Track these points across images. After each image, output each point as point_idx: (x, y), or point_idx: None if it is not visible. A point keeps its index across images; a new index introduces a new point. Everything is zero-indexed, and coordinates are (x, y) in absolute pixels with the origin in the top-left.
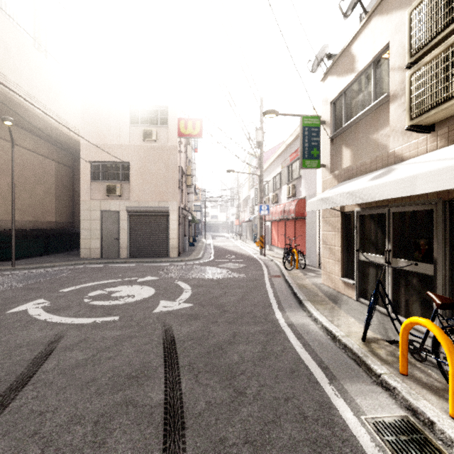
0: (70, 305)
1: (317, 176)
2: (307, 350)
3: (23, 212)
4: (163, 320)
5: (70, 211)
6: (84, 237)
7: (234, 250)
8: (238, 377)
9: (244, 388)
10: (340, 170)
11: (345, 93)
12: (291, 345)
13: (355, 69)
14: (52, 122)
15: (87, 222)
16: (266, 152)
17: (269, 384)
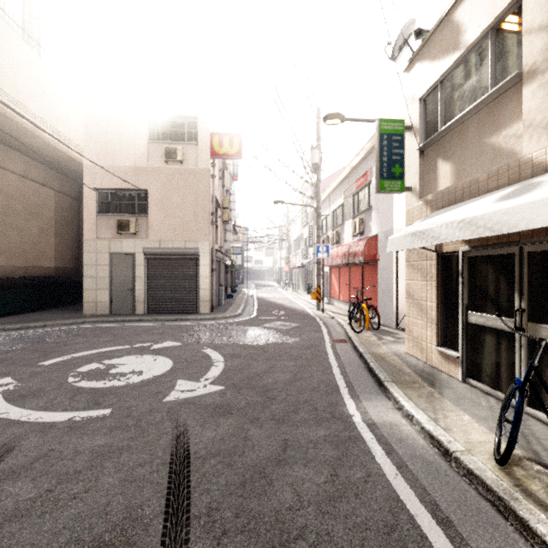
0: (45, 388)
1: (394, 206)
2: (406, 479)
3: (10, 255)
4: (177, 415)
5: (75, 254)
6: (89, 287)
7: (283, 304)
8: (294, 546)
9: None
10: (435, 193)
11: (442, 84)
12: (379, 468)
13: (460, 45)
14: (46, 137)
15: (92, 268)
16: (323, 180)
17: None
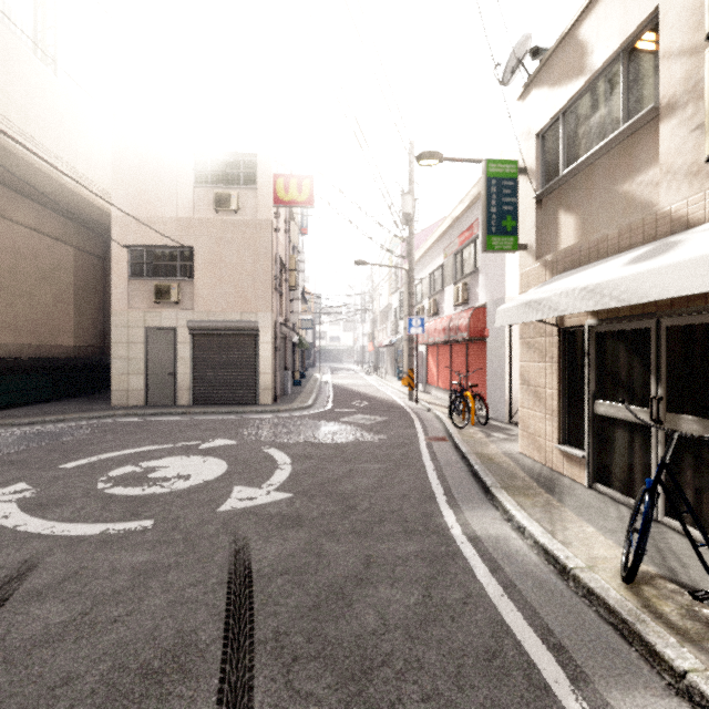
0: (70, 495)
1: (507, 268)
2: (514, 600)
3: (17, 330)
4: (235, 528)
5: (99, 329)
6: (118, 371)
7: (366, 393)
8: (377, 673)
9: (390, 705)
10: (555, 253)
11: (564, 116)
12: (481, 588)
13: (585, 69)
14: (64, 180)
15: (123, 346)
16: (417, 234)
17: (444, 694)
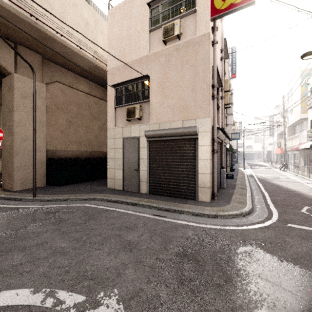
0: None
1: None
2: None
3: (80, 144)
4: None
5: None
6: (110, 166)
7: (302, 192)
8: None
9: None
10: None
11: None
12: None
13: None
14: (89, 58)
15: (112, 151)
16: None
17: None
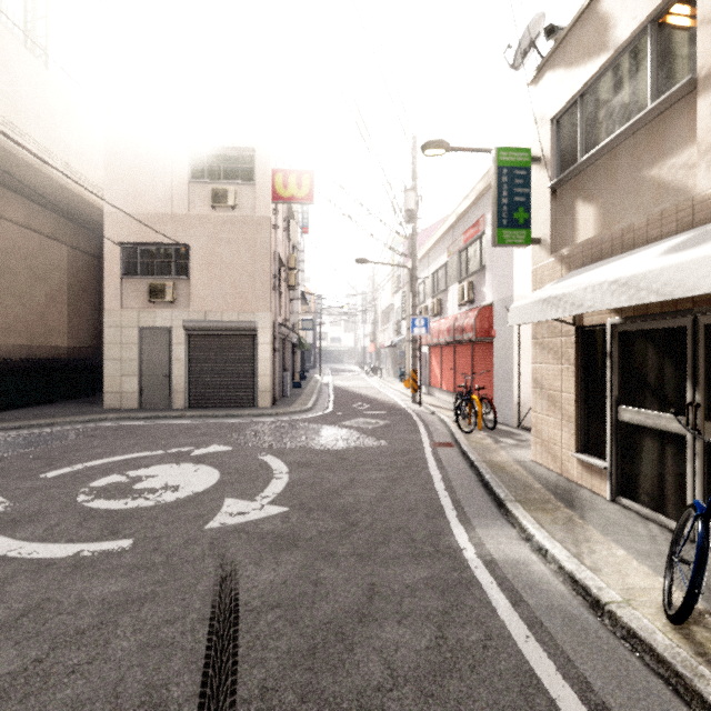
0: (46, 509)
1: (515, 265)
2: (542, 643)
3: (7, 330)
4: (223, 548)
5: (94, 329)
6: (111, 373)
7: (368, 395)
8: None
9: None
10: (572, 246)
11: (582, 99)
12: (503, 626)
13: (607, 45)
14: (55, 175)
15: (116, 347)
16: (420, 232)
17: None
